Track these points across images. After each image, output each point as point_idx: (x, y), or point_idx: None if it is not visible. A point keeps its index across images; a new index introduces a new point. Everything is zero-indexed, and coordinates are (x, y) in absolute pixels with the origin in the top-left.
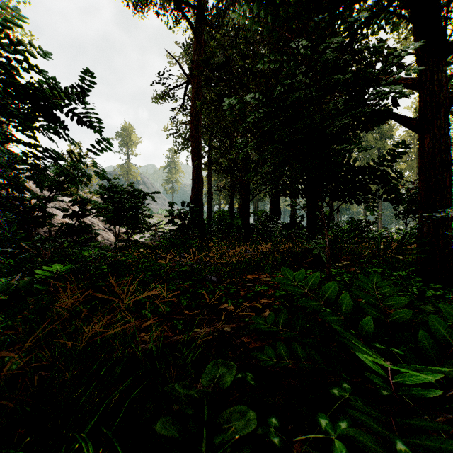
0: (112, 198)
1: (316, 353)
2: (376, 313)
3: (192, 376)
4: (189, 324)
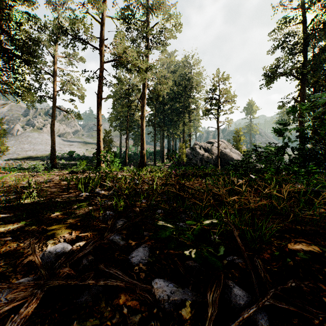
0: None
1: None
2: None
3: None
4: None
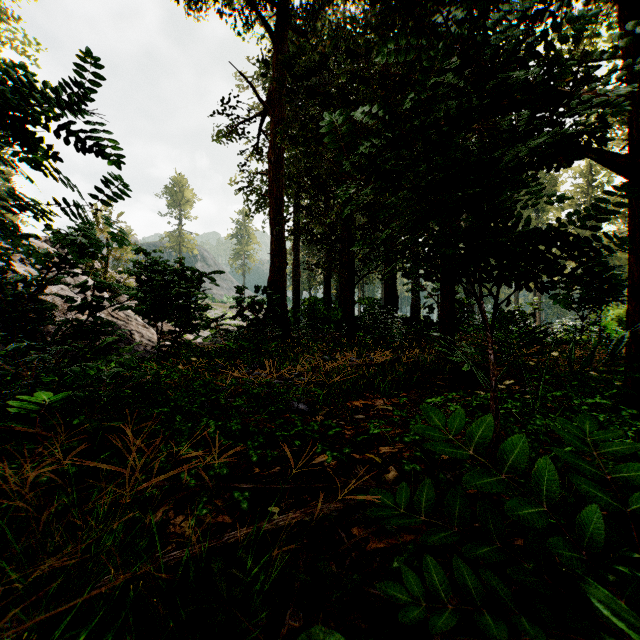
0: (151, 281)
1: (500, 581)
2: (602, 496)
3: (262, 619)
4: (258, 512)
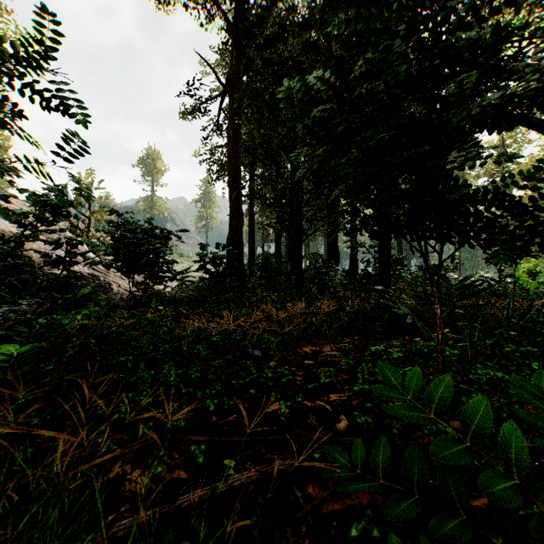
0: (124, 238)
1: None
2: None
3: None
4: (212, 476)
